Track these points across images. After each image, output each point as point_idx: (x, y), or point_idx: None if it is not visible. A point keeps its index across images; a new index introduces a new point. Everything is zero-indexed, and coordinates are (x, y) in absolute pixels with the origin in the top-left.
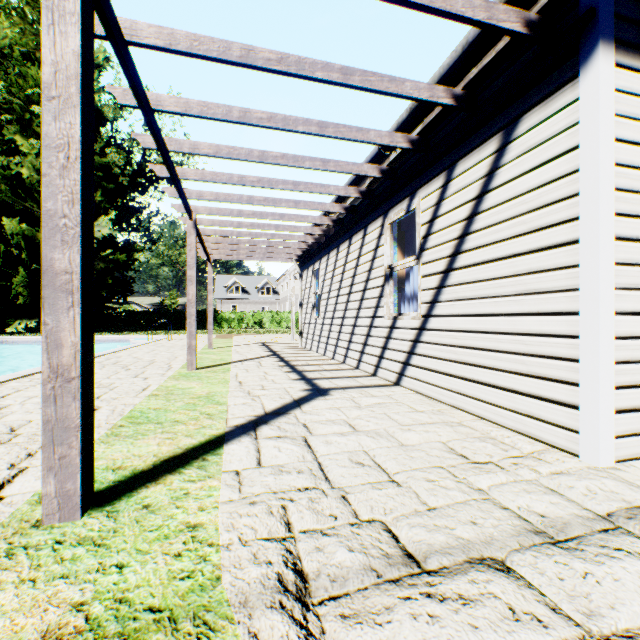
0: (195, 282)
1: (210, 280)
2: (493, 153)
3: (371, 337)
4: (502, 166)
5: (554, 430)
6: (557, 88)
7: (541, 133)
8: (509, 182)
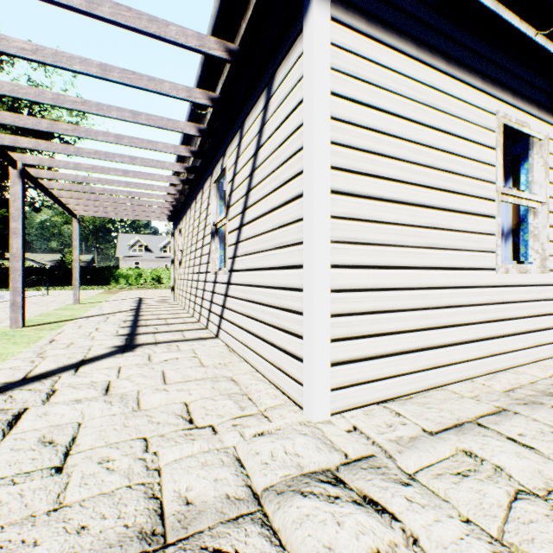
0: (21, 235)
1: (76, 236)
2: (262, 110)
3: (205, 291)
4: (267, 122)
5: (292, 383)
6: (294, 41)
7: (286, 87)
8: (270, 137)
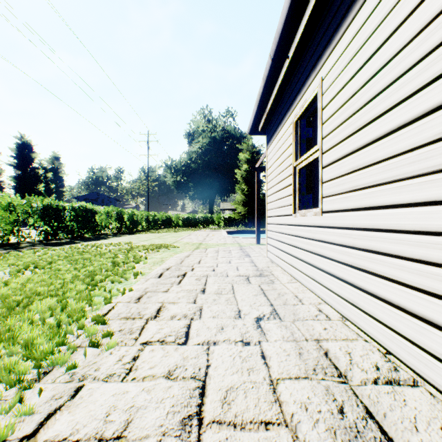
0: None
1: None
2: None
3: None
4: None
5: None
6: None
7: None
8: None
